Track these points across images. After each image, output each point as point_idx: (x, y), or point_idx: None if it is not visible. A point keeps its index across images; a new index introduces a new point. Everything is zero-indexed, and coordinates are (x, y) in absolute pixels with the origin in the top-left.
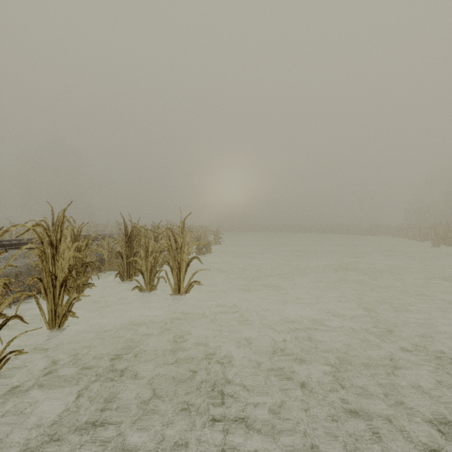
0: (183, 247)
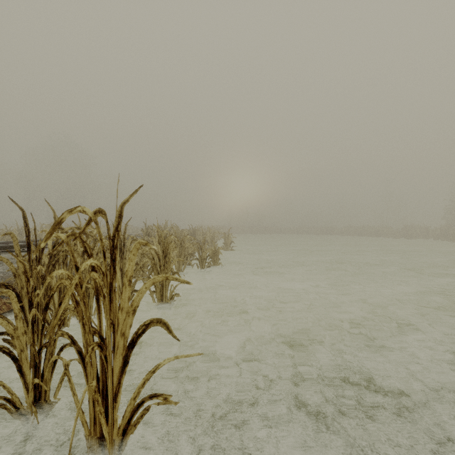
0: (167, 264)
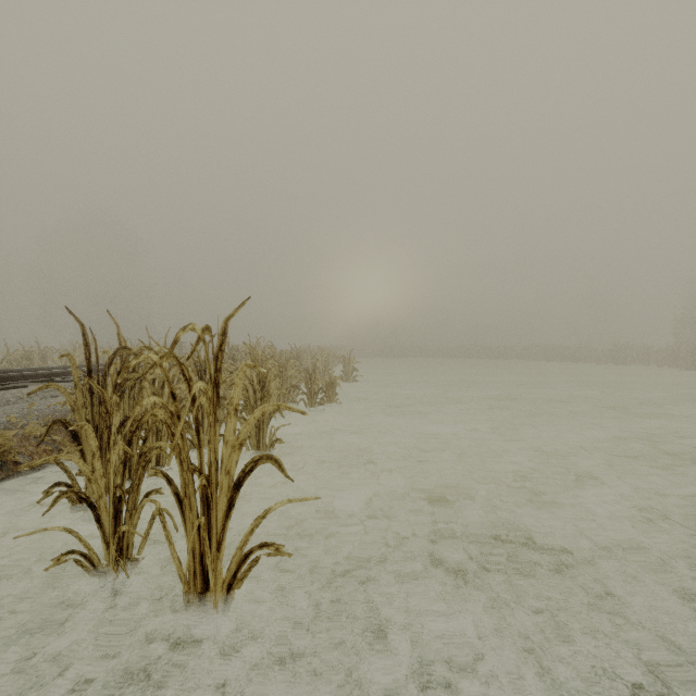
0: (266, 398)
